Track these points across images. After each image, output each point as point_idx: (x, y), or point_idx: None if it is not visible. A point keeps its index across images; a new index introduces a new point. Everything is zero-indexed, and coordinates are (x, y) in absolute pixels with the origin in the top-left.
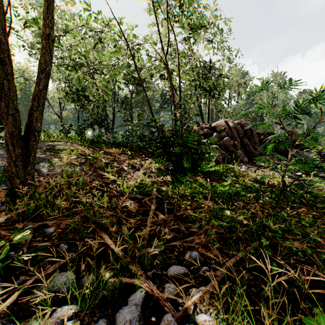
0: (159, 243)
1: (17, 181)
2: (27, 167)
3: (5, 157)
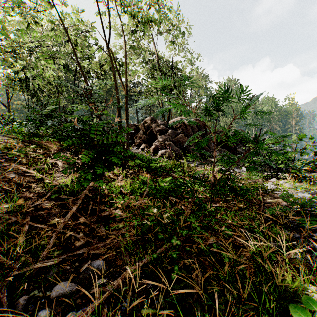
0: (64, 252)
1: None
2: None
3: None
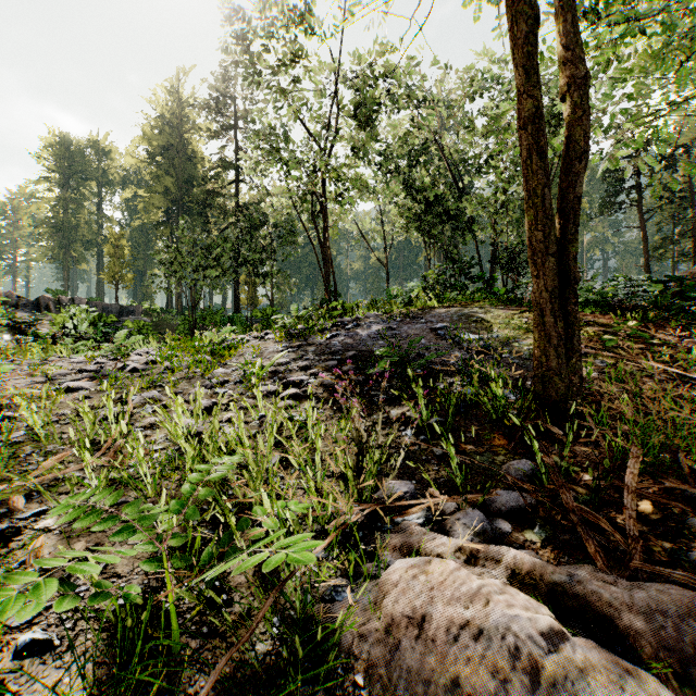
0: None
1: (559, 385)
2: (569, 358)
3: (431, 338)
